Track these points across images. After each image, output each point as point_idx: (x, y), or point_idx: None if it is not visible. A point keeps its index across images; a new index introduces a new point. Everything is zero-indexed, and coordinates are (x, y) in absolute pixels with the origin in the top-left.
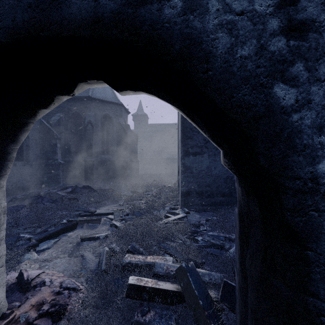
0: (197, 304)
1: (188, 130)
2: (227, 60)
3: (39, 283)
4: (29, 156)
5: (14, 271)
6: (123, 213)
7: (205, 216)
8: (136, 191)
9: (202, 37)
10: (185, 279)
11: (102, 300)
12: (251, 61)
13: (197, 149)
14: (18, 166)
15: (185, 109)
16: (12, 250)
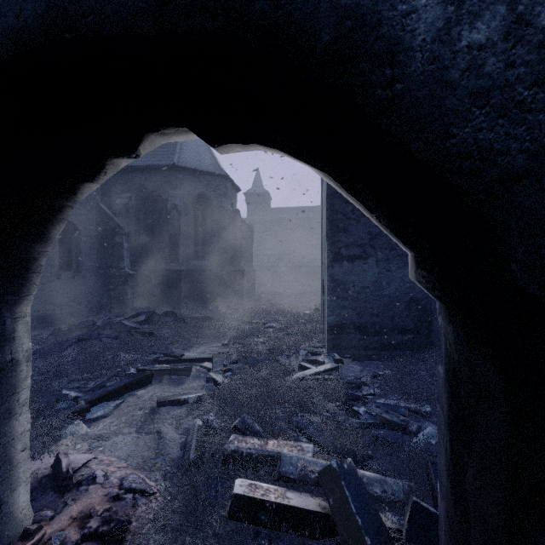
0: (360, 544)
1: (339, 217)
2: (438, 55)
3: (86, 478)
4: (80, 263)
5: (50, 453)
6: (228, 358)
7: (370, 368)
8: (250, 322)
9: (380, 12)
10: (336, 491)
11: (188, 518)
12: (494, 53)
13: (357, 250)
14: (63, 279)
15: (340, 173)
16: (48, 418)
